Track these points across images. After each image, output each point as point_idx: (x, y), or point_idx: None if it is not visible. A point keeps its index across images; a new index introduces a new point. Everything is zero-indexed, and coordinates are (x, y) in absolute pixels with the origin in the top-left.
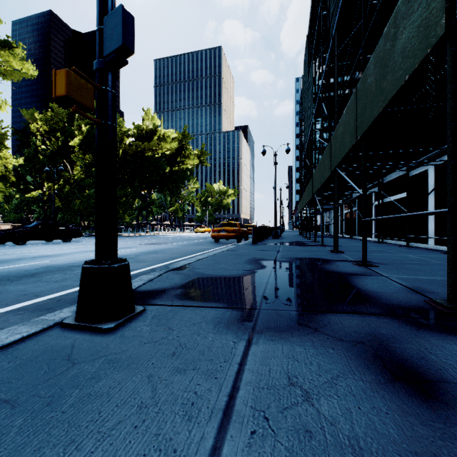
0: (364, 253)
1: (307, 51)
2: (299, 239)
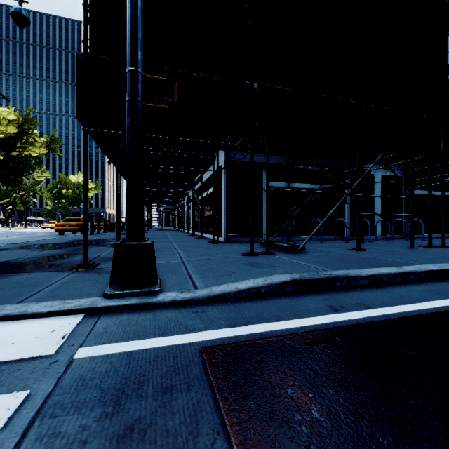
0: None
1: None
2: None
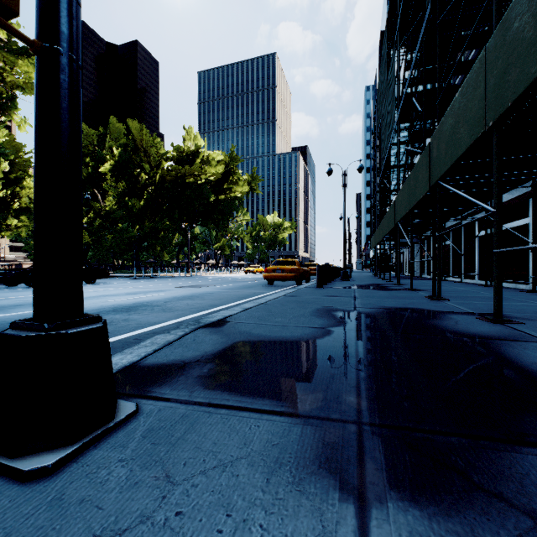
0: (498, 303)
1: (386, 41)
2: (376, 281)
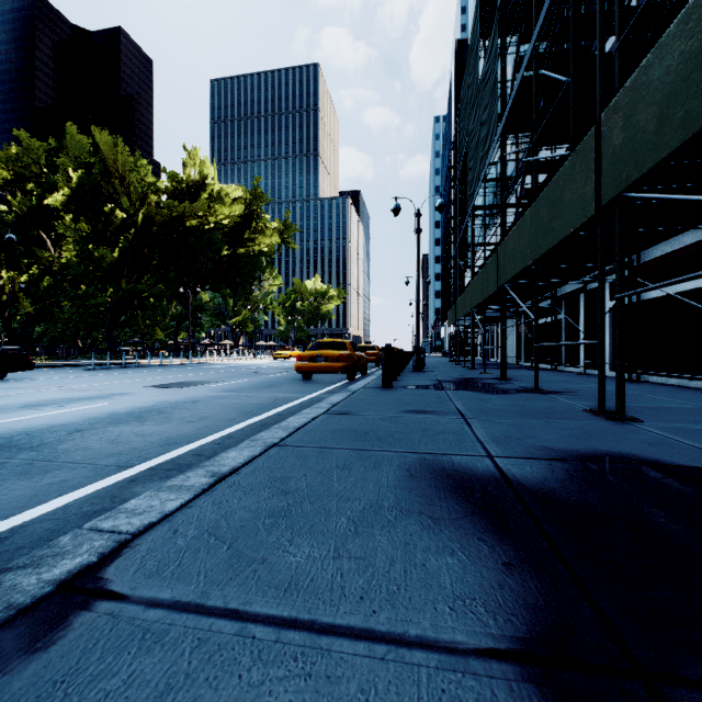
0: None
1: (477, 21)
2: (464, 373)
